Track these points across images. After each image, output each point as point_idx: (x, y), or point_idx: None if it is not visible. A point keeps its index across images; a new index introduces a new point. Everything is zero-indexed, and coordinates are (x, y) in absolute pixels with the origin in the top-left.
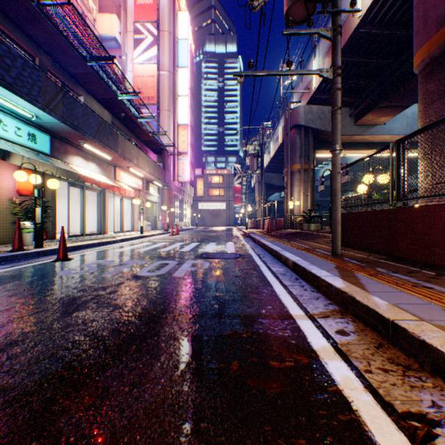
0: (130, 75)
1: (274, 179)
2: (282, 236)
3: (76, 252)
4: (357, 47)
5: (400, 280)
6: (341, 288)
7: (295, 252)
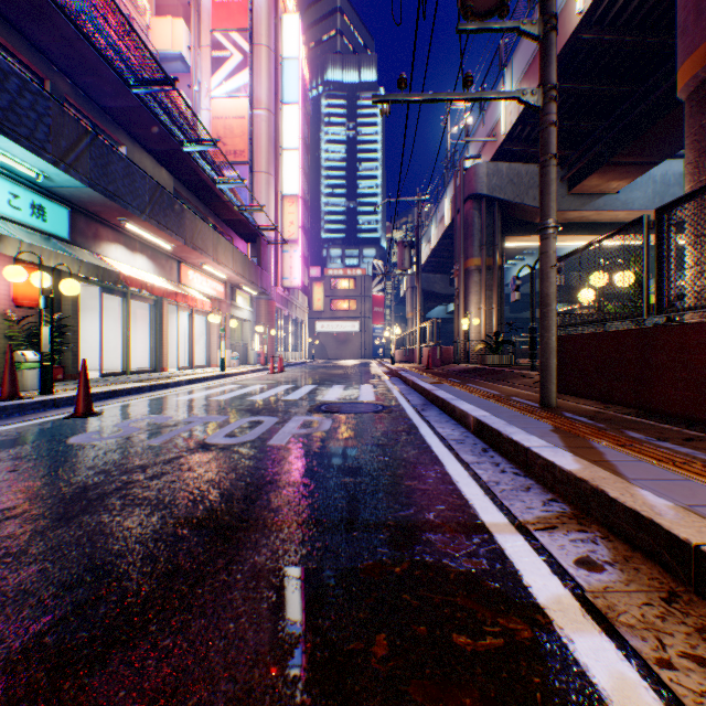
0: (205, 116)
1: (438, 283)
2: (452, 374)
3: (109, 401)
4: (574, 65)
5: (679, 456)
6: (575, 473)
7: (478, 403)
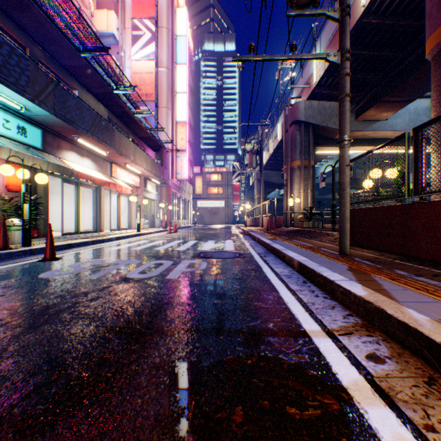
0: (128, 72)
1: (273, 176)
2: (283, 233)
3: (66, 250)
4: (360, 39)
5: (430, 286)
6: (364, 297)
7: (300, 251)
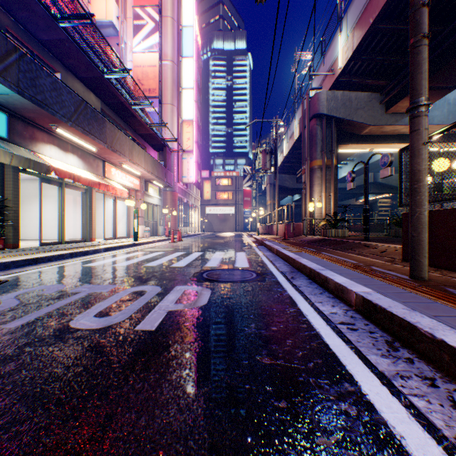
0: (129, 65)
1: (287, 180)
2: (304, 243)
3: (28, 267)
4: (398, 9)
5: None
6: None
7: (348, 274)
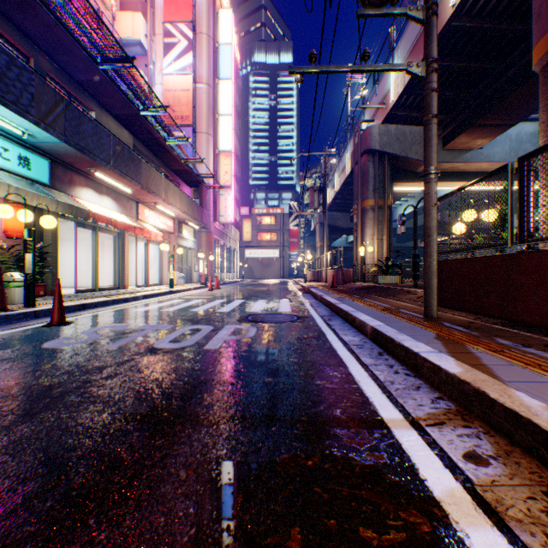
0: (159, 89)
1: (340, 219)
2: (352, 291)
3: (80, 312)
4: (448, 47)
5: (543, 360)
6: (459, 375)
7: (374, 314)
